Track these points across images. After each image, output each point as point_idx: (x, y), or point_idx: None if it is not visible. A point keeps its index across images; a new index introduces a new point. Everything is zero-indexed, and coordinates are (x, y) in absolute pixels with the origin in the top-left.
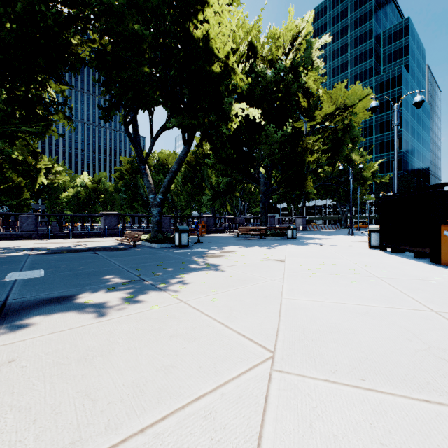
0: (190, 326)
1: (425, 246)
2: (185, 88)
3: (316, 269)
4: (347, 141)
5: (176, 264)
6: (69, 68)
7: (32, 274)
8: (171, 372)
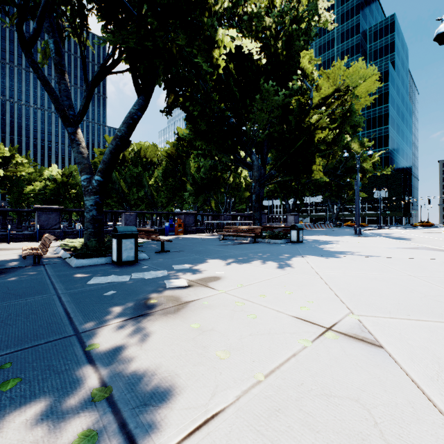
0: None
1: None
2: None
3: None
4: (347, 128)
5: None
6: None
7: None
8: None
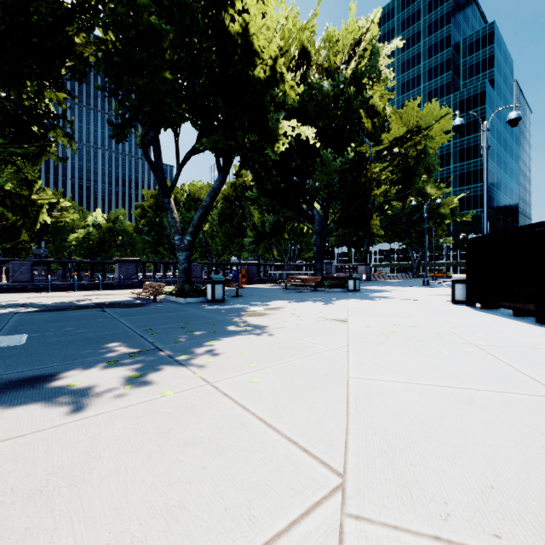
0: (216, 426)
1: (528, 301)
2: (219, 101)
3: (390, 332)
4: (421, 171)
5: (205, 325)
6: (72, 75)
7: (9, 341)
8: (177, 519)
